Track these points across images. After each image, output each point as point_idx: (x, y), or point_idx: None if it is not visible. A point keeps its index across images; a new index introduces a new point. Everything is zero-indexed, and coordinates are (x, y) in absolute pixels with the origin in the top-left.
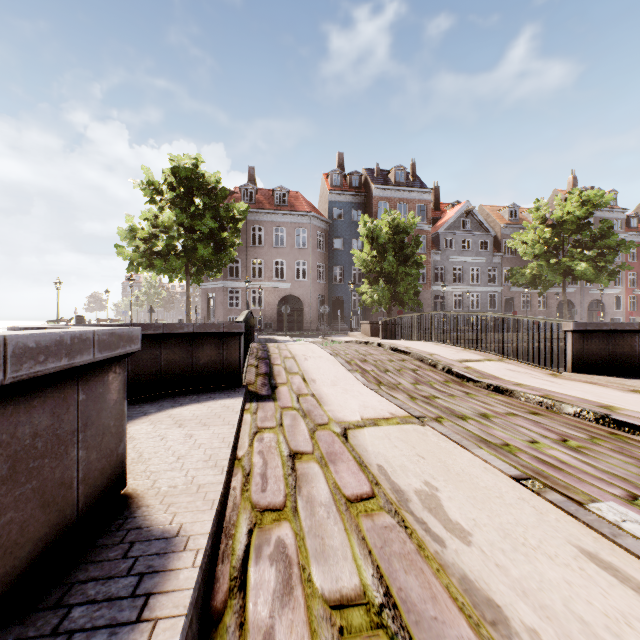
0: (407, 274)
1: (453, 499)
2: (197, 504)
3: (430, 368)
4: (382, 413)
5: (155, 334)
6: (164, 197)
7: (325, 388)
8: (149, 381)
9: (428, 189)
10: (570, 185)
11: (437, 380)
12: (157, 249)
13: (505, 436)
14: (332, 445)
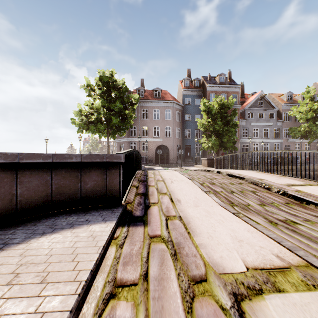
0: (228, 131)
1: None
2: None
3: (265, 190)
4: (266, 255)
5: (45, 162)
6: (95, 93)
7: (189, 209)
8: (40, 202)
9: (238, 85)
10: None
11: (278, 202)
12: (91, 120)
13: None
14: None
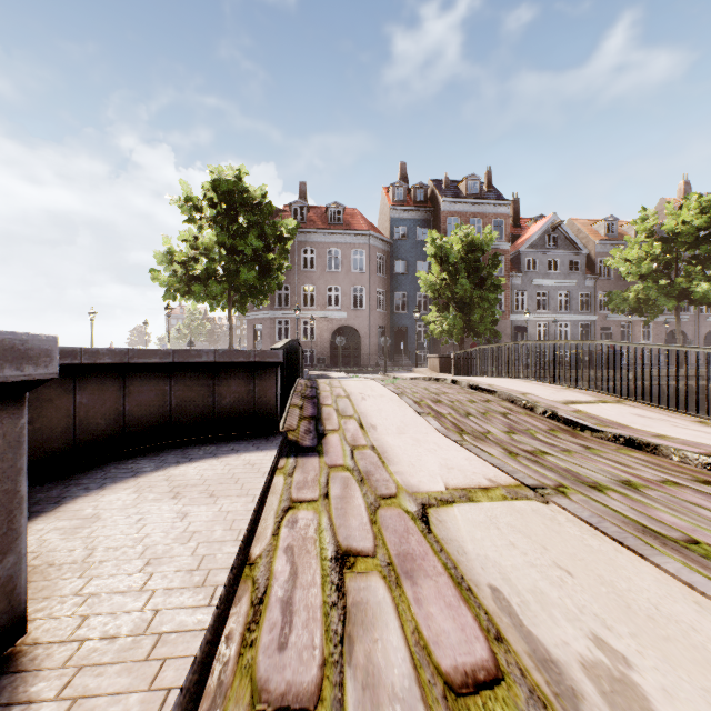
0: (483, 299)
1: (675, 697)
2: (130, 704)
3: (525, 412)
4: (476, 479)
5: (162, 363)
6: (204, 215)
7: (389, 437)
8: (154, 426)
9: (507, 201)
10: (681, 192)
11: (539, 428)
12: (195, 273)
13: (682, 524)
14: (405, 538)
